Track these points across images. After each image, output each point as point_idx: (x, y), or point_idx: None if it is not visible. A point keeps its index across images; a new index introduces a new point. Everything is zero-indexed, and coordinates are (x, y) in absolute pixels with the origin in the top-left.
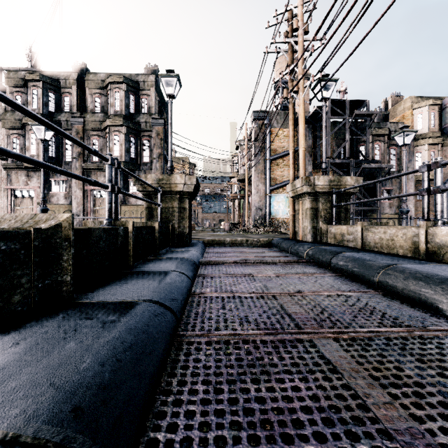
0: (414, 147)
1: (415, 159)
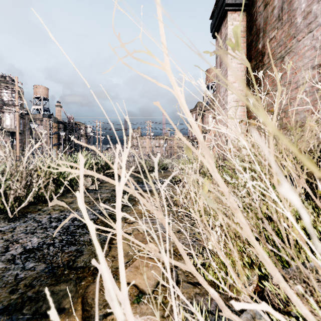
0: (81, 137)
1: (81, 141)
